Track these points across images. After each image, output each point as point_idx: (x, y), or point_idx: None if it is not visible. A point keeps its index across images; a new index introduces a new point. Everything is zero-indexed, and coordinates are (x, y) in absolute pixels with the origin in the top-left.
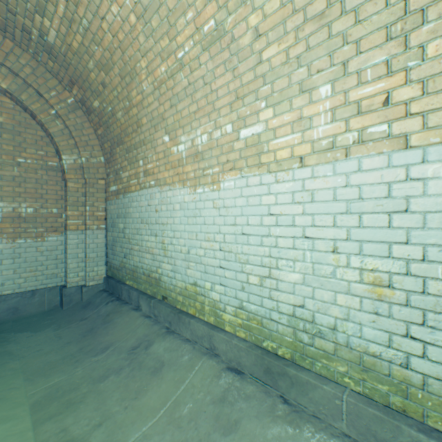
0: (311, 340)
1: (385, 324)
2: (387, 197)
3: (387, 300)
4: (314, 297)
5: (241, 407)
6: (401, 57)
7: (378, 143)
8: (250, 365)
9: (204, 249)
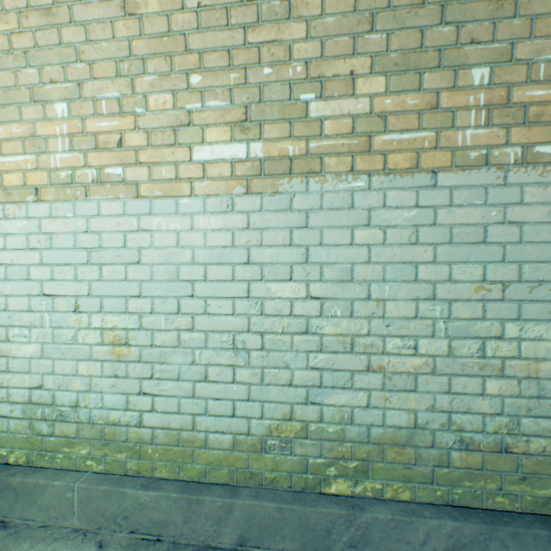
0: (52, 428)
1: (124, 386)
2: (124, 247)
3: (126, 359)
4: (55, 371)
5: None
6: (131, 100)
7: (116, 187)
8: None
9: None
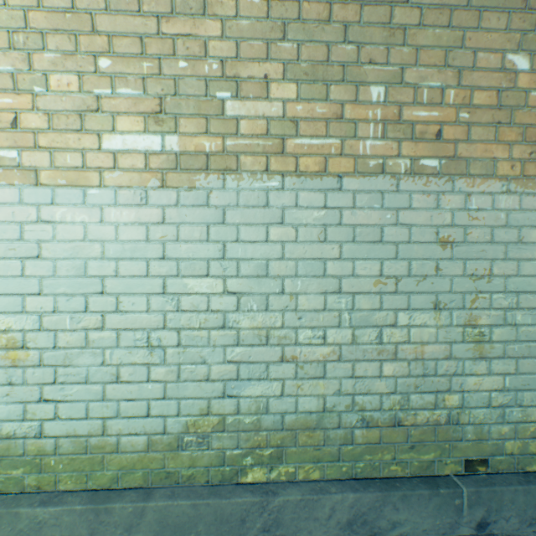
0: None
1: (21, 394)
2: (20, 239)
3: (23, 364)
4: None
5: None
6: (28, 77)
7: (9, 171)
8: None
9: None
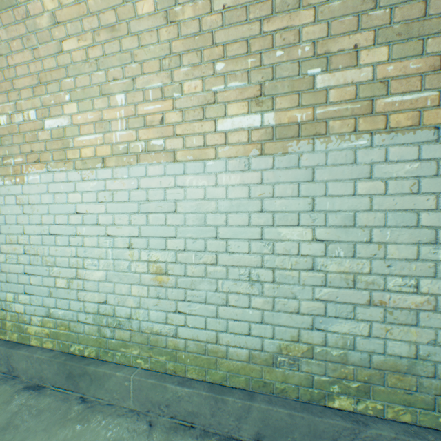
0: (113, 333)
1: (164, 305)
2: (164, 200)
3: (165, 285)
4: (115, 291)
5: (28, 427)
6: (170, 87)
7: (158, 154)
8: (53, 376)
9: (6, 254)
